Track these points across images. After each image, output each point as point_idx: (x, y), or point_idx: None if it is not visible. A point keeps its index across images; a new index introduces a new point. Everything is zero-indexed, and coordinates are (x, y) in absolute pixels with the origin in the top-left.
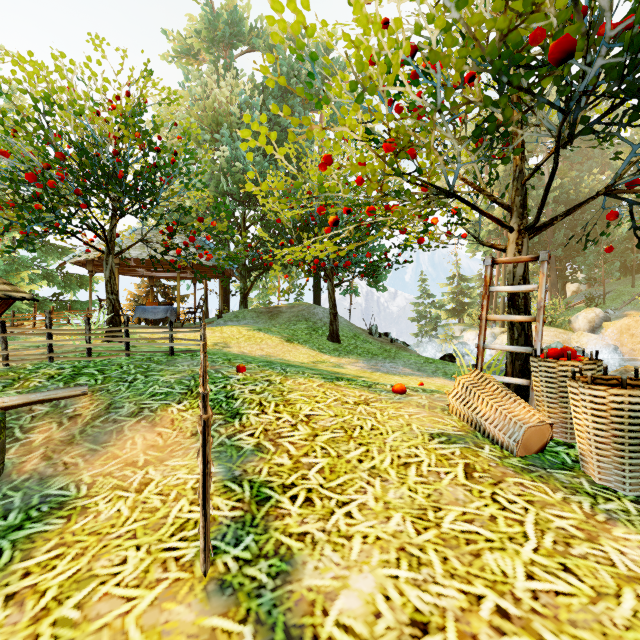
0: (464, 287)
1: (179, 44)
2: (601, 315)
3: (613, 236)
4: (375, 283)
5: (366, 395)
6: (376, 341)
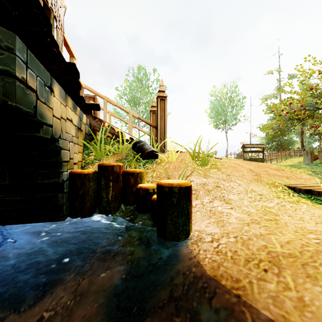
0: None
1: None
2: None
3: None
4: None
5: None
6: None
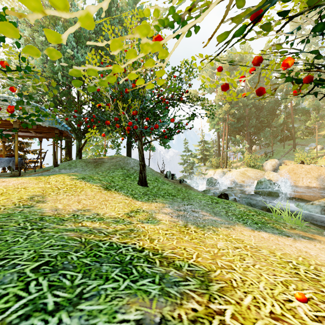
0: (207, 147)
1: None
2: (278, 162)
3: (277, 123)
4: (164, 143)
5: None
6: (170, 182)
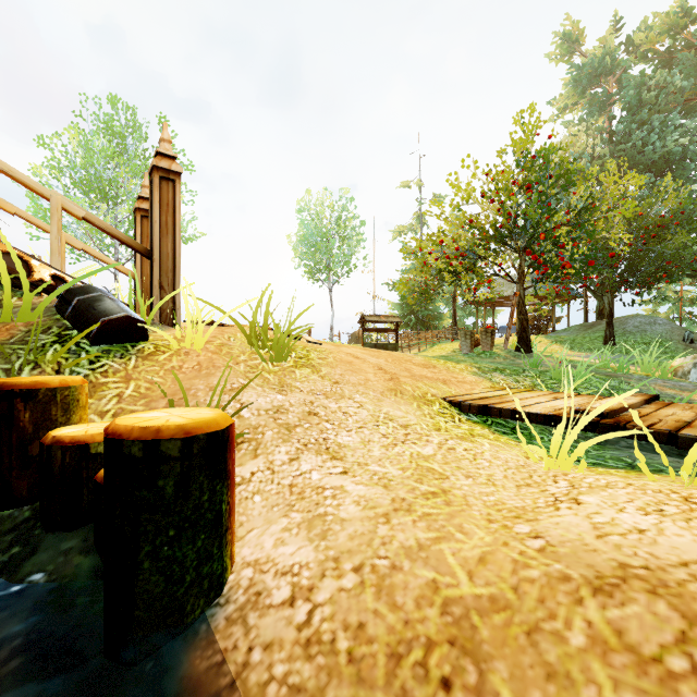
0: None
1: (561, 103)
2: None
3: None
4: None
5: None
6: (681, 347)
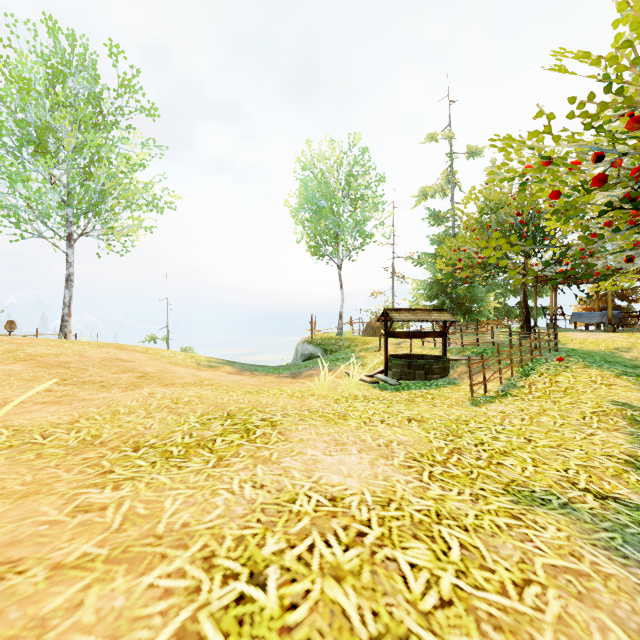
0: None
1: None
2: None
3: None
4: None
5: (621, 383)
6: None
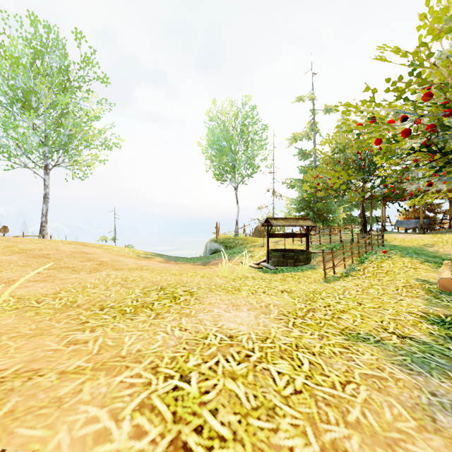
0: None
1: None
2: None
3: None
4: None
5: (424, 267)
6: None
